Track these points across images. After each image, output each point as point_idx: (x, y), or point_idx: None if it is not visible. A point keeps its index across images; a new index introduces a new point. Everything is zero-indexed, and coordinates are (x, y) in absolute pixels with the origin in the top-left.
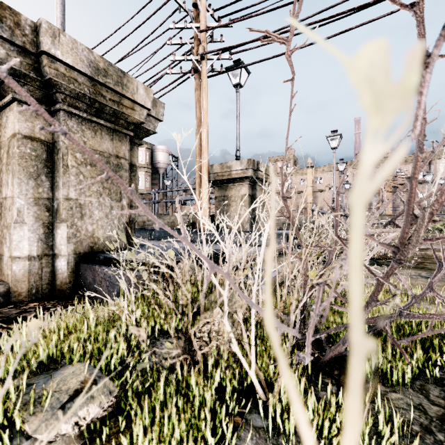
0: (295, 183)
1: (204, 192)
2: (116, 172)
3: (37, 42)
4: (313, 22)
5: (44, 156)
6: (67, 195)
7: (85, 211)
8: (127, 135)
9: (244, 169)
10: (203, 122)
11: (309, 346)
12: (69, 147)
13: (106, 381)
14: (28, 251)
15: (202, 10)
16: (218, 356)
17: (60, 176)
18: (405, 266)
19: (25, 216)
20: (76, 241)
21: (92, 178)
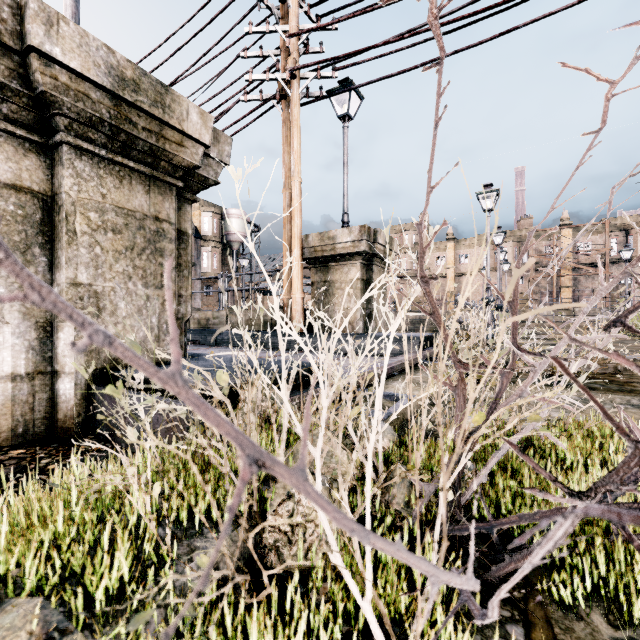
0: (430, 263)
1: (296, 275)
2: (155, 243)
3: (22, 32)
4: (459, 17)
5: (37, 217)
6: (73, 277)
7: (105, 304)
8: (173, 185)
9: (354, 241)
10: (293, 171)
11: (495, 606)
12: (77, 203)
13: (75, 639)
14: (11, 366)
15: (292, 4)
16: (307, 559)
17: (63, 248)
18: (603, 388)
19: (6, 311)
20: (90, 351)
21: (115, 251)
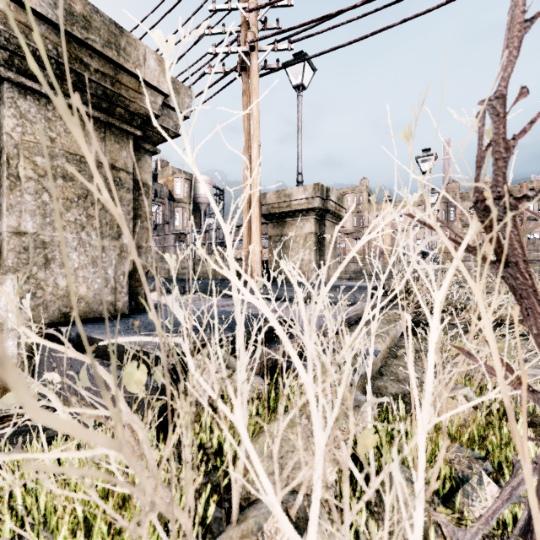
0: (369, 221)
1: (255, 229)
2: (111, 192)
3: None
4: None
5: None
6: (16, 226)
7: (54, 254)
8: (130, 134)
9: (309, 197)
10: (253, 135)
11: None
12: (21, 145)
13: None
14: None
15: None
16: None
17: (4, 193)
18: None
19: None
20: (36, 305)
21: (66, 199)
